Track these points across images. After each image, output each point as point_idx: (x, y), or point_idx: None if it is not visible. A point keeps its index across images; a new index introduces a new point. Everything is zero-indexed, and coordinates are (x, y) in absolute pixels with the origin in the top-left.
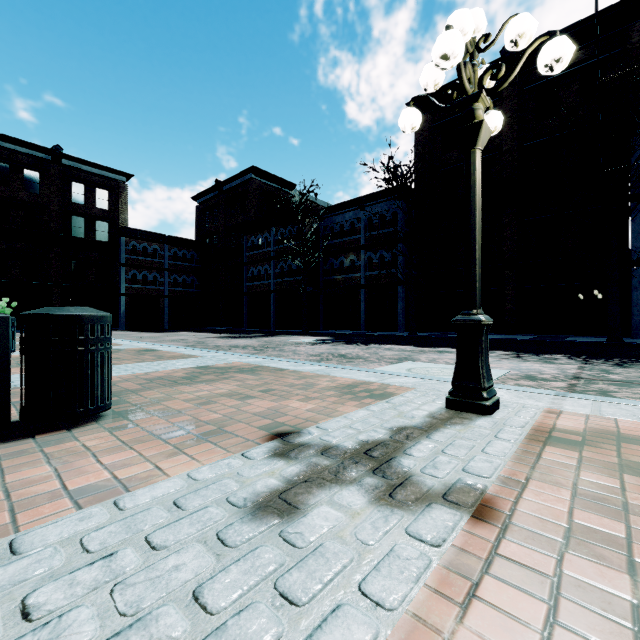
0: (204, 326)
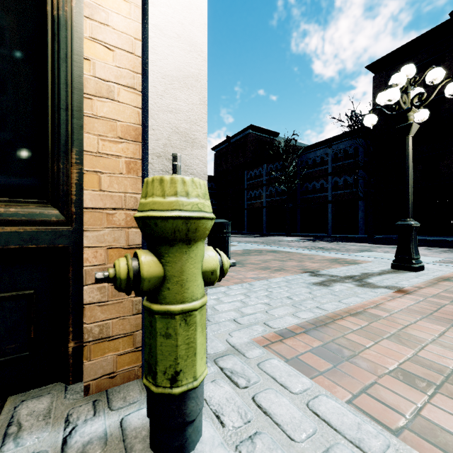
0: None
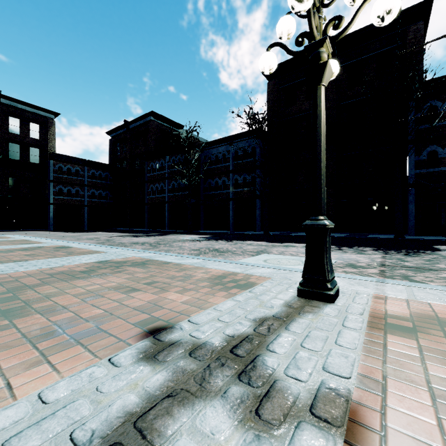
0: (115, 227)
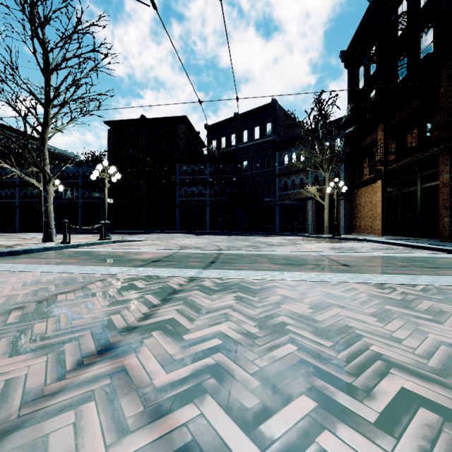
0: None
